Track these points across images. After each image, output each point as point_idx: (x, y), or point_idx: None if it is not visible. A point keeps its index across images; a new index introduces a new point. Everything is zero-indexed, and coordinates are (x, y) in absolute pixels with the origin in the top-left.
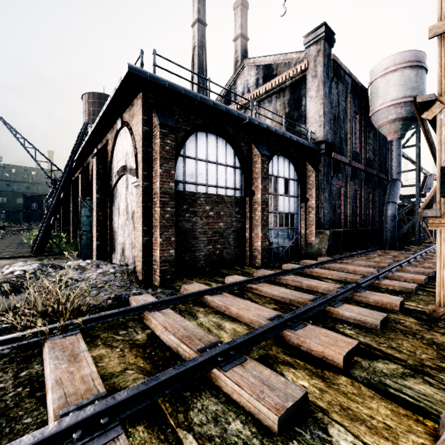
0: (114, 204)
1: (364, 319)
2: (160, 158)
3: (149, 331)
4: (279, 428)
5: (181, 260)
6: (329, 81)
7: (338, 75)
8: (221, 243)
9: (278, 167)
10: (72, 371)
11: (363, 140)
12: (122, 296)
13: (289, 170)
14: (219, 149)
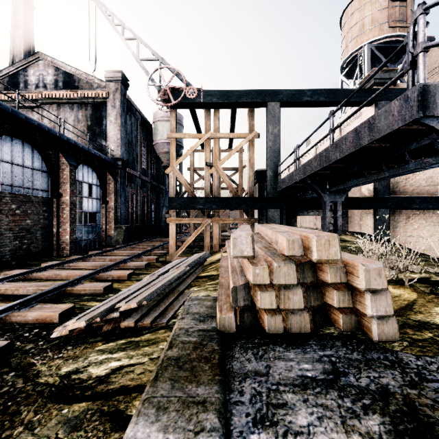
0: None
1: (139, 265)
2: None
3: None
4: (104, 291)
5: None
6: (125, 114)
7: (131, 111)
8: (28, 239)
9: (83, 174)
10: None
11: (149, 161)
12: None
13: (93, 177)
14: (26, 153)
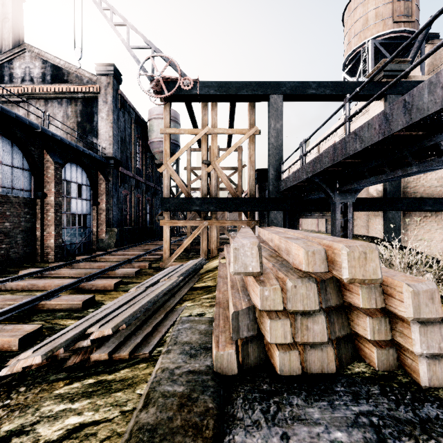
0: None
1: (128, 272)
2: None
3: None
4: (82, 306)
5: None
6: (117, 110)
7: (125, 107)
8: (7, 243)
9: (71, 173)
10: None
11: (144, 160)
12: None
13: (82, 177)
14: (4, 149)
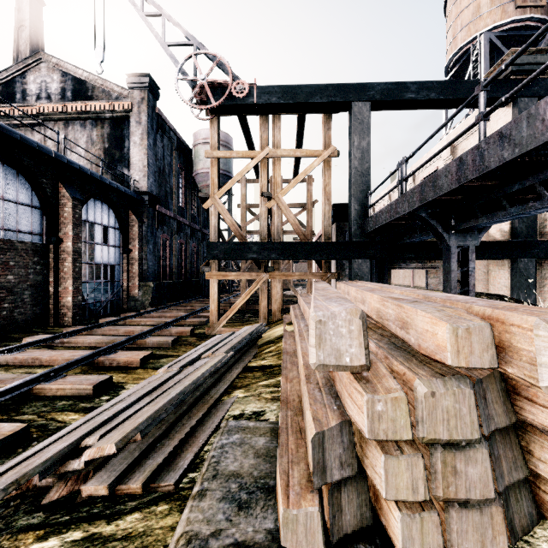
0: None
1: (163, 342)
2: None
3: None
4: (93, 392)
5: None
6: (154, 133)
7: (163, 129)
8: (10, 301)
9: (95, 213)
10: None
11: (188, 197)
12: None
13: (109, 217)
14: (6, 180)
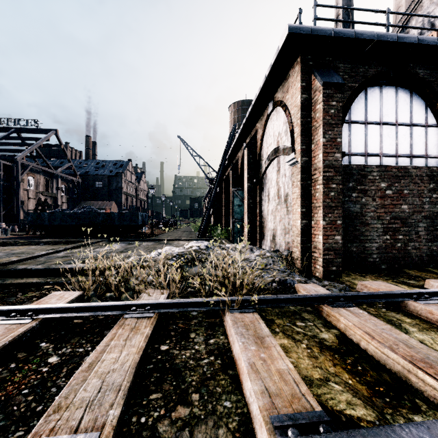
0: (263, 191)
1: None
2: (323, 126)
3: (336, 331)
4: None
5: (346, 250)
6: None
7: None
8: (404, 233)
9: None
10: (264, 359)
11: None
12: (287, 281)
13: None
14: (400, 104)
